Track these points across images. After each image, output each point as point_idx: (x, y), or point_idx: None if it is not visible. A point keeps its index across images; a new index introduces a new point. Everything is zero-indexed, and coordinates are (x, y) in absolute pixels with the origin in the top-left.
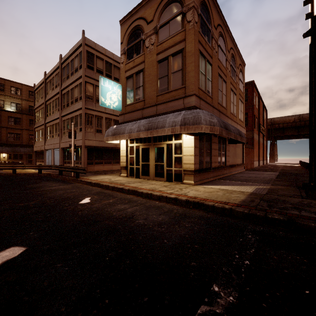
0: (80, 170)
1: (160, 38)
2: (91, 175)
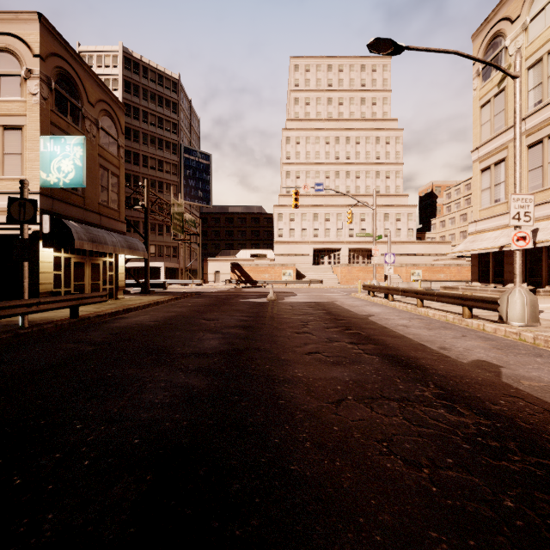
0: (95, 298)
1: (102, 140)
2: (1, 323)
